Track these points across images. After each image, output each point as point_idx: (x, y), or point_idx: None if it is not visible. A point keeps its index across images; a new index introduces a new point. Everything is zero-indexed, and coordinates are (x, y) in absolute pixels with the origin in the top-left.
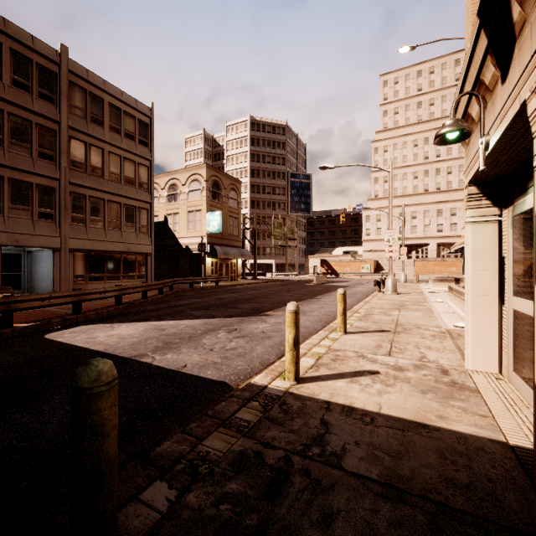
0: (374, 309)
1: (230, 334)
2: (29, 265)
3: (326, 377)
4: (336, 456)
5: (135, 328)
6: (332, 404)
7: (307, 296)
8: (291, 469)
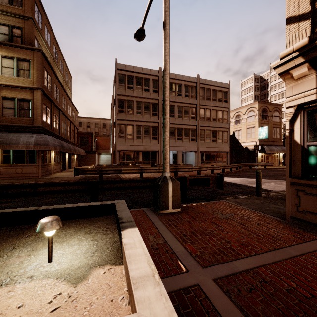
0: None
1: (276, 183)
2: (185, 157)
3: None
4: None
5: (236, 179)
6: None
7: None
8: None
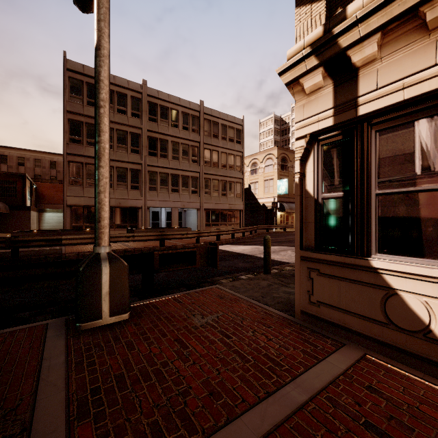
0: None
1: (293, 252)
2: (185, 218)
3: None
4: None
5: (246, 247)
6: None
7: None
8: None
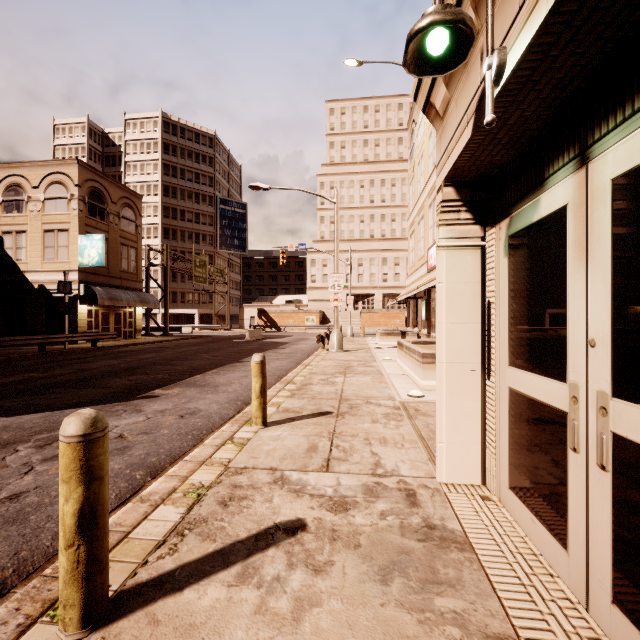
0: (315, 375)
1: (41, 451)
2: None
3: (186, 572)
4: None
5: None
6: None
7: (231, 359)
8: None
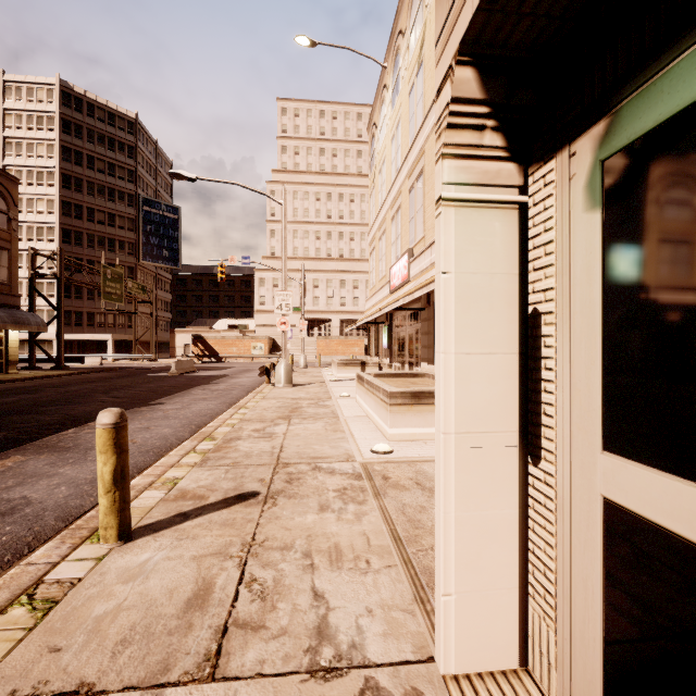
0: (248, 423)
1: None
2: None
3: None
4: None
5: None
6: None
7: (137, 401)
8: None
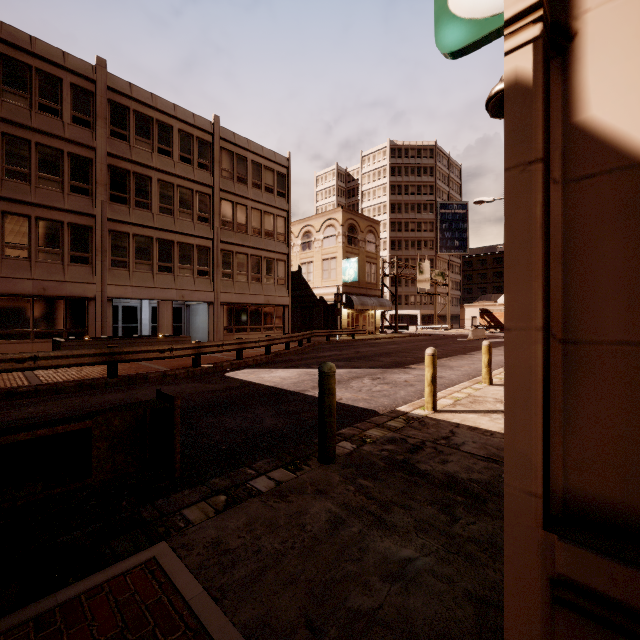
0: None
1: (374, 381)
2: (188, 318)
3: (460, 411)
4: (456, 445)
5: (290, 373)
6: (461, 425)
7: (458, 352)
8: (425, 446)
